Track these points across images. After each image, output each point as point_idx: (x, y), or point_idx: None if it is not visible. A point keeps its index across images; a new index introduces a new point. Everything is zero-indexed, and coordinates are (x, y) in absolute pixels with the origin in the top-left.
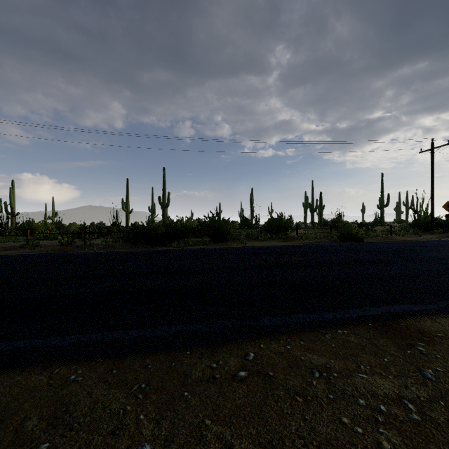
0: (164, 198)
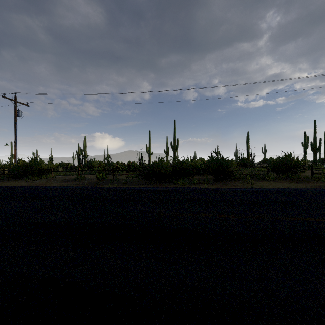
0: (174, 143)
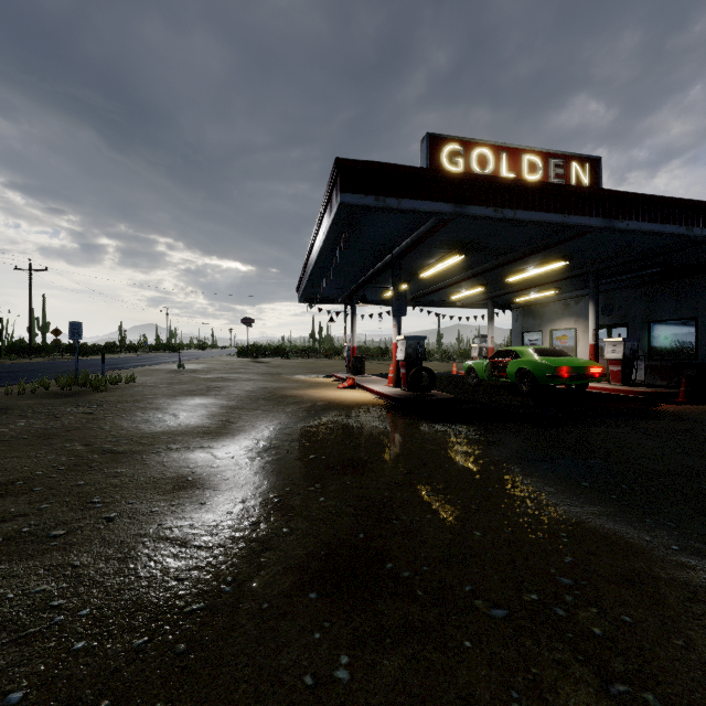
0: None
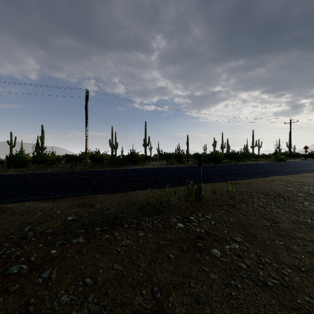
0: (146, 140)
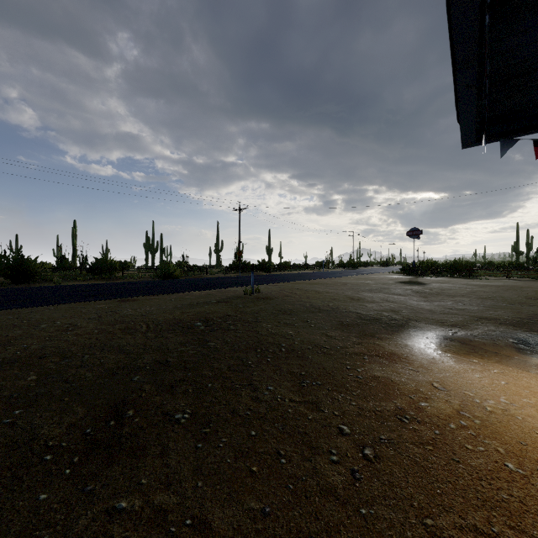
0: None
